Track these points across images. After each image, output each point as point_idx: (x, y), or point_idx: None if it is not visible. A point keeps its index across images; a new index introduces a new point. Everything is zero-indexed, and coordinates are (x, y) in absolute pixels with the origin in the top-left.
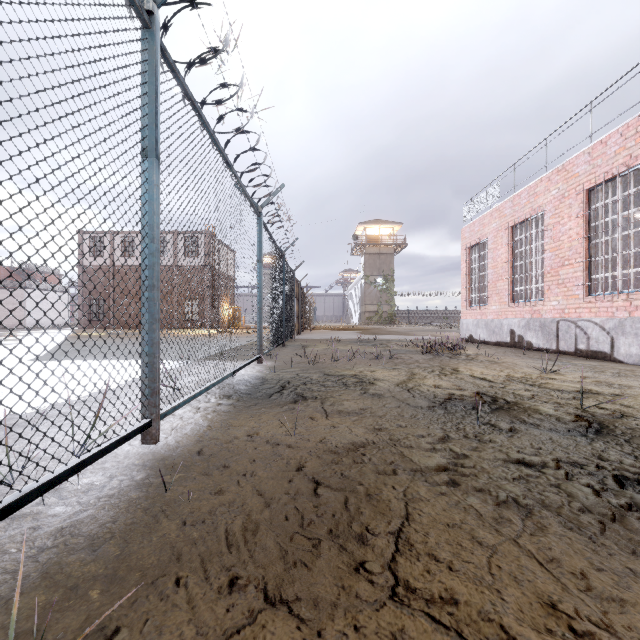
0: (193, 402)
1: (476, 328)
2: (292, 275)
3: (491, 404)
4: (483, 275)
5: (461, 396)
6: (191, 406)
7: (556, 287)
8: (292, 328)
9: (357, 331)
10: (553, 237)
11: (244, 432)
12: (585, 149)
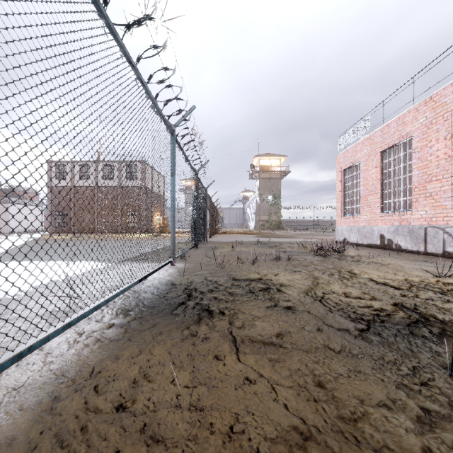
0: (82, 322)
1: (349, 233)
2: (205, 191)
3: (426, 325)
4: (355, 191)
5: (382, 310)
6: (75, 330)
7: (424, 199)
8: (205, 233)
9: (254, 235)
10: (421, 158)
11: (115, 397)
12: (452, 81)
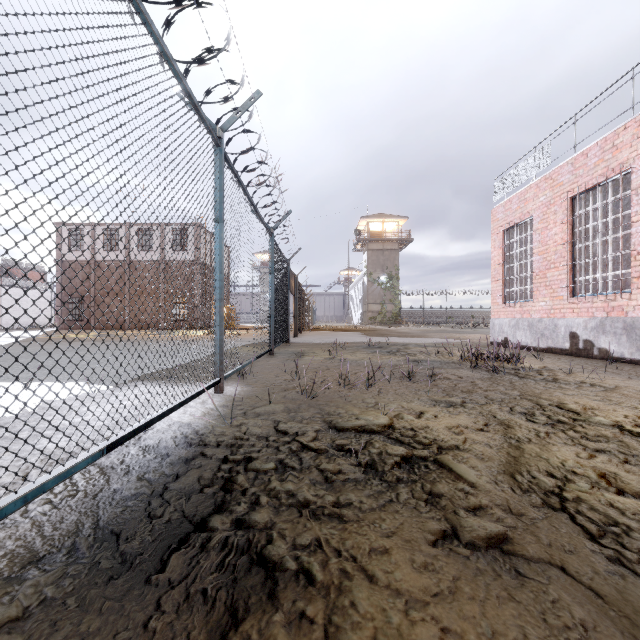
0: None
1: (514, 330)
2: (286, 265)
3: None
4: (524, 264)
5: None
6: None
7: None
8: (286, 330)
9: (361, 332)
10: None
11: None
12: None
